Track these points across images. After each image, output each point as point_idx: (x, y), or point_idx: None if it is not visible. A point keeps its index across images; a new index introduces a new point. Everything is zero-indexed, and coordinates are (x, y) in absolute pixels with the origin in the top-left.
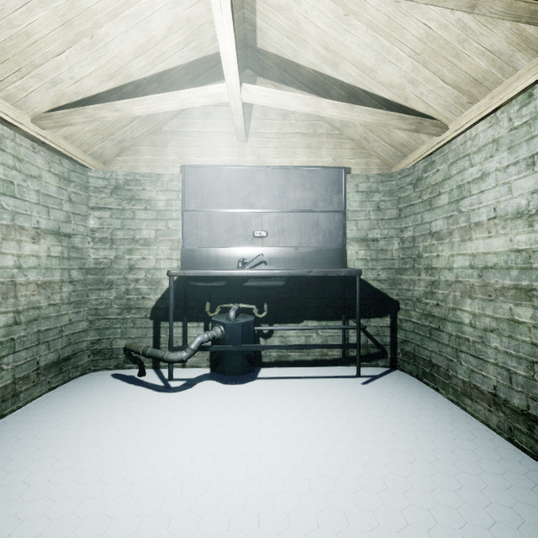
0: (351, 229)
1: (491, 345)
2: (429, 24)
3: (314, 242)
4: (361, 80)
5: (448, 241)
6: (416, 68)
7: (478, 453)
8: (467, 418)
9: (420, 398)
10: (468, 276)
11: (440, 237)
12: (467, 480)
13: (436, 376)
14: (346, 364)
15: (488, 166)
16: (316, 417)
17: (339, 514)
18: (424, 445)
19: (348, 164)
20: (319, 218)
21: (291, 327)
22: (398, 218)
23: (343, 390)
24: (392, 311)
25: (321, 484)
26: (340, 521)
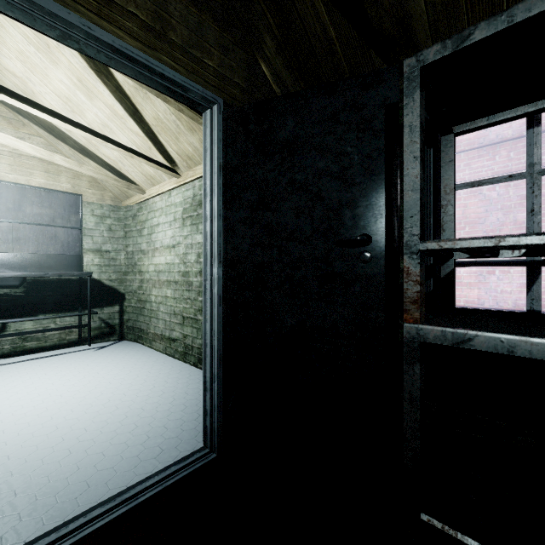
0: (88, 242)
1: (161, 310)
2: (123, 144)
3: (53, 250)
4: (89, 146)
5: (148, 256)
6: (122, 158)
7: (148, 361)
8: (153, 351)
9: (131, 350)
10: (154, 276)
11: (145, 253)
12: (135, 370)
13: (143, 336)
14: (84, 344)
15: (160, 220)
16: (49, 372)
17: (57, 396)
18: (120, 365)
19: (86, 192)
20: (57, 232)
21: (27, 318)
22: (125, 238)
23: (76, 357)
24: (120, 301)
25: (48, 392)
26: (57, 398)
